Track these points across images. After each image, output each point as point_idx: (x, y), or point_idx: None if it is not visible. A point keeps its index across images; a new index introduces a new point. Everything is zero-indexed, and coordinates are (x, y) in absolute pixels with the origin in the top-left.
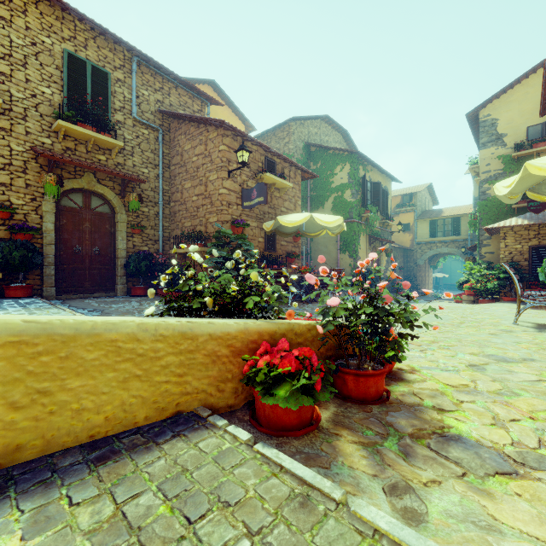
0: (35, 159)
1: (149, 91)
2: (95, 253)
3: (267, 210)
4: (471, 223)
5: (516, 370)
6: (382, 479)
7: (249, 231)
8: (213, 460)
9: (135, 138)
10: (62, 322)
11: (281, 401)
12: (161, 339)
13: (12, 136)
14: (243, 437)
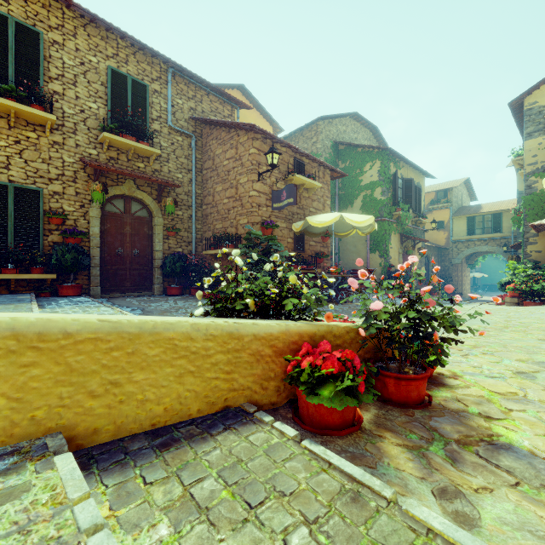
0: (83, 169)
1: (183, 100)
2: (134, 255)
3: (296, 210)
4: (514, 219)
5: None
6: (430, 482)
7: (278, 232)
8: (264, 453)
9: (170, 145)
10: (129, 321)
11: (326, 401)
12: (211, 339)
13: (64, 149)
14: (290, 433)
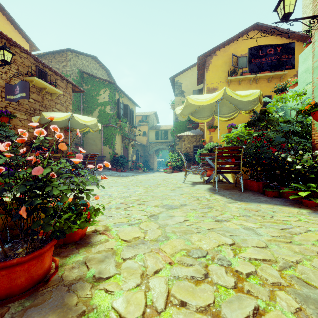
0: None
1: None
2: None
3: (38, 107)
4: (172, 133)
5: (175, 215)
6: None
7: (17, 122)
8: None
9: None
10: None
11: None
12: None
13: None
14: None
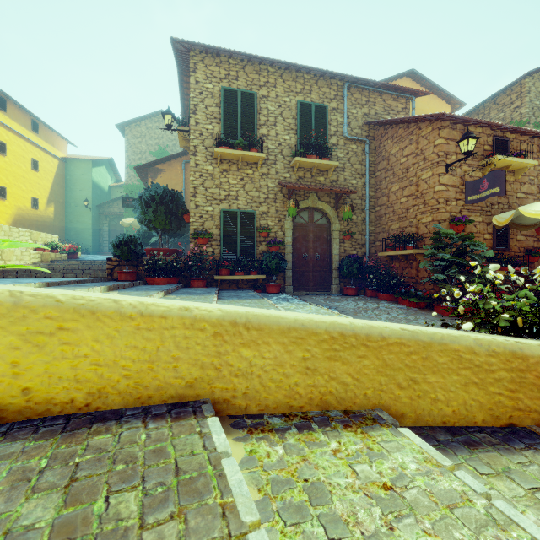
0: (280, 191)
1: (357, 109)
2: (316, 258)
3: (495, 200)
4: None
5: None
6: None
7: (471, 228)
8: None
9: (345, 155)
10: (421, 331)
11: None
12: (493, 355)
13: (268, 177)
14: None
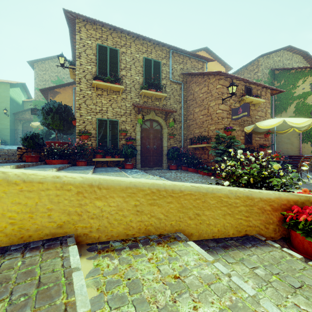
0: (133, 109)
1: (177, 65)
2: (154, 149)
3: (246, 119)
4: None
5: None
6: None
7: (234, 133)
8: (285, 263)
9: (170, 90)
10: (202, 187)
11: None
12: (238, 198)
13: (126, 100)
14: (297, 256)
